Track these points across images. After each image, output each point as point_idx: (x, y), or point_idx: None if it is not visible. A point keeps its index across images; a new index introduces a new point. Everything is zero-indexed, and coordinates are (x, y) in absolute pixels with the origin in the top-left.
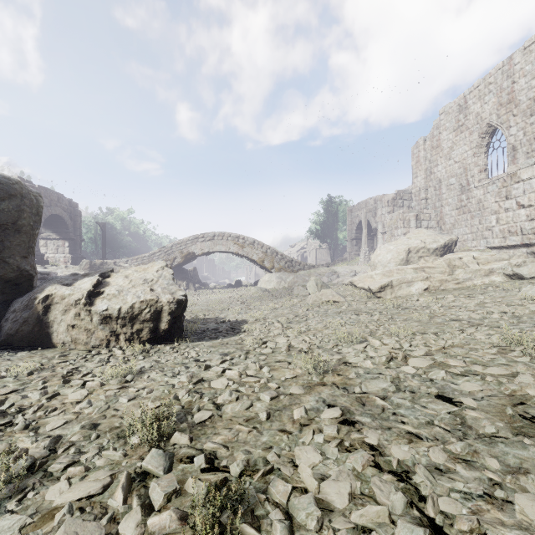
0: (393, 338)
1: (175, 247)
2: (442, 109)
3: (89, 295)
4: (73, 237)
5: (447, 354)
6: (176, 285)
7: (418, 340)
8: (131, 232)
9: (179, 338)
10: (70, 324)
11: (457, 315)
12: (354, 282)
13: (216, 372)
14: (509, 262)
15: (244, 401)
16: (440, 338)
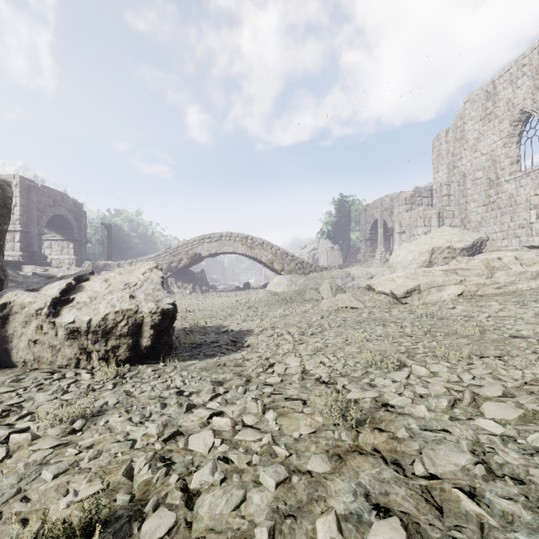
0: (442, 363)
1: (181, 248)
2: (467, 98)
3: (53, 303)
4: (77, 238)
5: (536, 396)
6: (164, 290)
7: (481, 369)
8: (139, 234)
9: (166, 355)
10: (31, 339)
11: (516, 330)
12: (373, 285)
13: (200, 417)
14: None
15: (232, 492)
16: (511, 366)
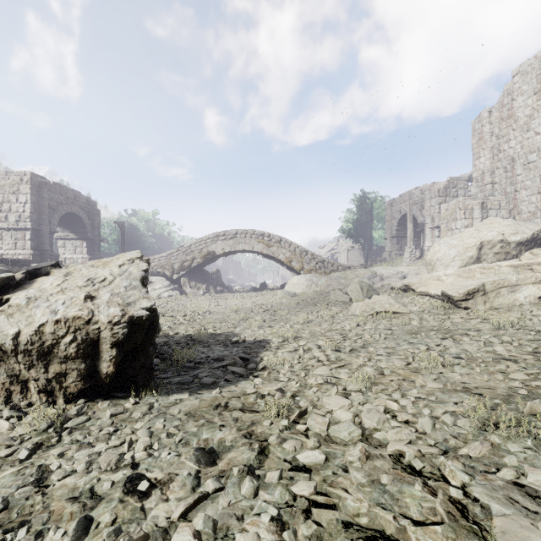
0: None
1: (194, 247)
2: (517, 69)
3: None
4: (91, 237)
5: None
6: (142, 289)
7: None
8: (156, 234)
9: (142, 385)
10: None
11: None
12: (412, 285)
13: None
14: None
15: None
16: None
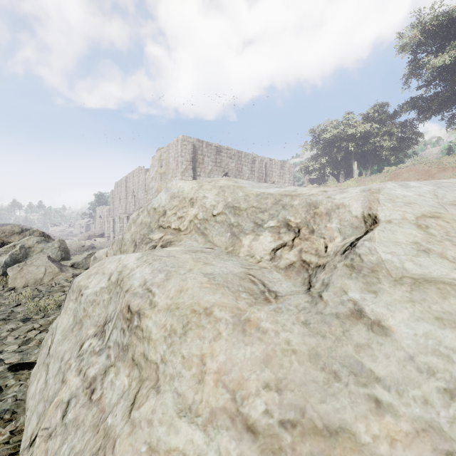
0: None
1: None
2: (115, 183)
3: None
4: None
5: None
6: None
7: None
8: None
9: None
10: None
11: None
12: None
13: None
14: (89, 242)
15: None
16: None
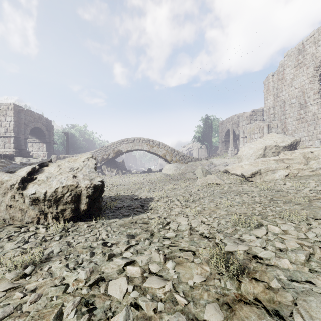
0: (289, 223)
1: (110, 147)
2: (286, 53)
3: (22, 180)
4: (48, 141)
5: None
6: (96, 172)
7: (319, 228)
8: (85, 139)
9: (97, 215)
10: (8, 204)
11: None
12: (229, 169)
13: (117, 265)
14: None
15: None
16: None
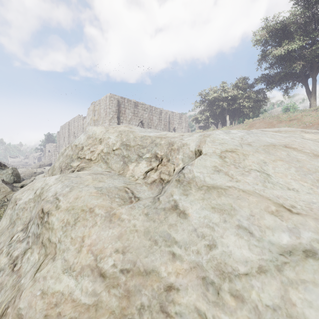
0: None
1: None
2: (61, 126)
3: None
4: None
5: None
6: None
7: None
8: None
9: None
10: None
11: None
12: None
13: None
14: (40, 170)
15: None
16: None
